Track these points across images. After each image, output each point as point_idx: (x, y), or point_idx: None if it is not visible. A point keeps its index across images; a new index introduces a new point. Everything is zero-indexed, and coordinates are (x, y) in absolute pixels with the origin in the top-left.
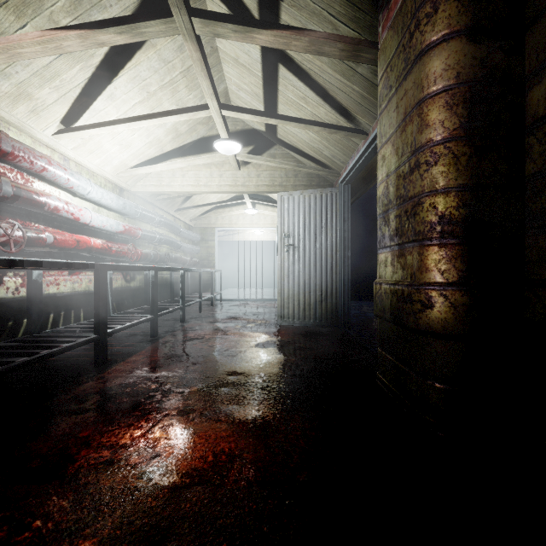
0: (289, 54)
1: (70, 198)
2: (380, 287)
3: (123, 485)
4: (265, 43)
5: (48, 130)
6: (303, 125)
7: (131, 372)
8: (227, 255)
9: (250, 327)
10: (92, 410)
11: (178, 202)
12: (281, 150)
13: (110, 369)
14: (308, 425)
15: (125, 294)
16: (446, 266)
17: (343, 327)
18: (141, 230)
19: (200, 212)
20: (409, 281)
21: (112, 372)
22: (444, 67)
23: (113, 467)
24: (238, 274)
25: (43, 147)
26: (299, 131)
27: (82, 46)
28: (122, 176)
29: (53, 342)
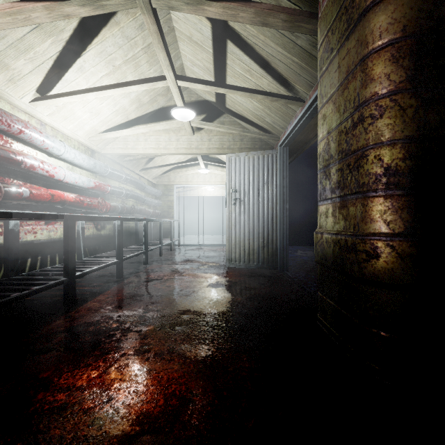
0: (236, 30)
1: (46, 158)
2: (321, 237)
3: (73, 434)
4: (215, 15)
5: (25, 98)
6: (248, 94)
7: (96, 311)
8: (184, 208)
9: (202, 269)
10: (55, 350)
11: (142, 163)
12: (229, 118)
13: (77, 308)
14: (254, 365)
15: (96, 241)
16: (392, 217)
17: (282, 269)
18: (110, 186)
19: (162, 171)
20: (352, 232)
21: (79, 311)
22: (389, 21)
23: (66, 412)
24: (193, 223)
25: (21, 112)
26: (245, 101)
27: (49, 18)
28: (93, 139)
29: (26, 284)
